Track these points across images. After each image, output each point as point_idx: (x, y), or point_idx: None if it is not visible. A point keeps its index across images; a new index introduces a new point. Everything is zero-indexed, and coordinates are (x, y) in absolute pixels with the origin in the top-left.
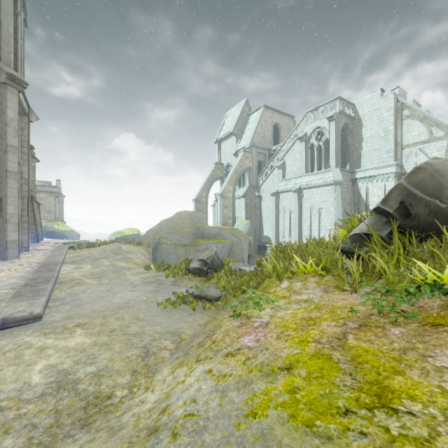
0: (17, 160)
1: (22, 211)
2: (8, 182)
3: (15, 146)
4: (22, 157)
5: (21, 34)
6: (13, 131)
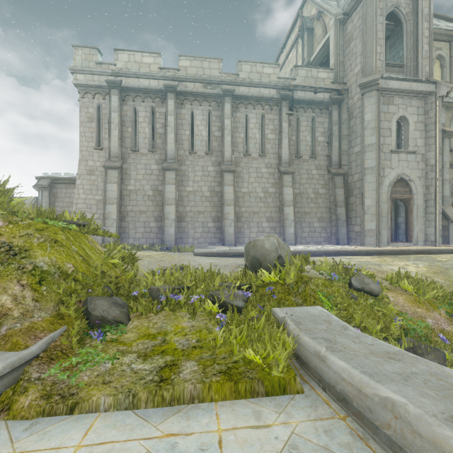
0: (374, 156)
1: (427, 201)
2: (366, 178)
3: (372, 144)
4: (426, 143)
5: (421, 13)
6: (370, 131)
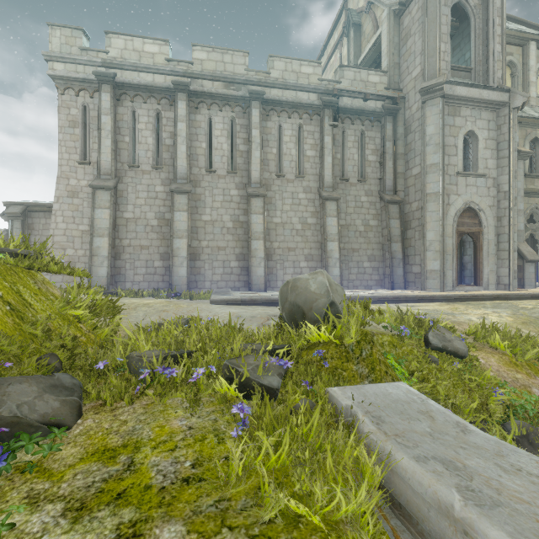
0: (438, 179)
1: (499, 235)
2: (428, 206)
3: (436, 163)
4: (498, 164)
5: (493, 6)
6: (433, 148)
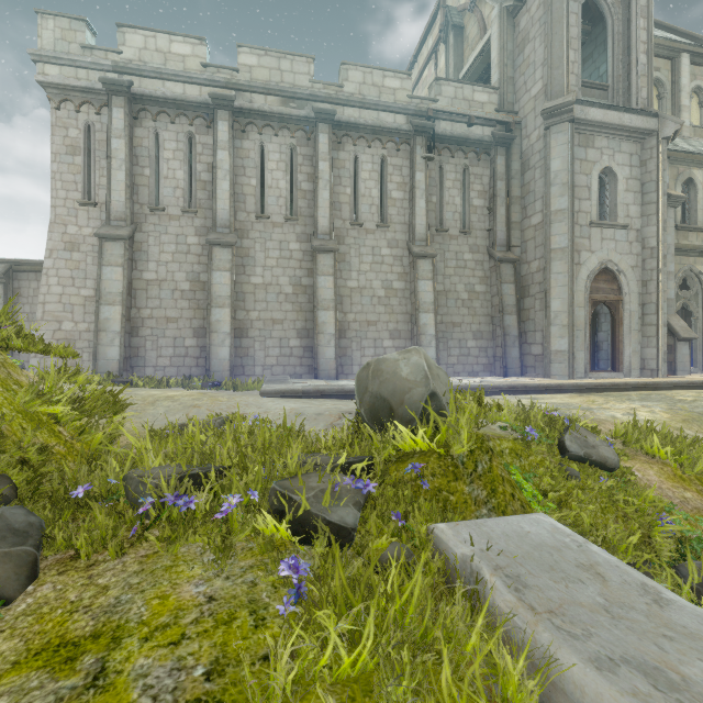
0: (565, 230)
1: (644, 305)
2: (552, 266)
3: (563, 209)
4: (643, 212)
5: (636, 3)
6: (560, 189)
